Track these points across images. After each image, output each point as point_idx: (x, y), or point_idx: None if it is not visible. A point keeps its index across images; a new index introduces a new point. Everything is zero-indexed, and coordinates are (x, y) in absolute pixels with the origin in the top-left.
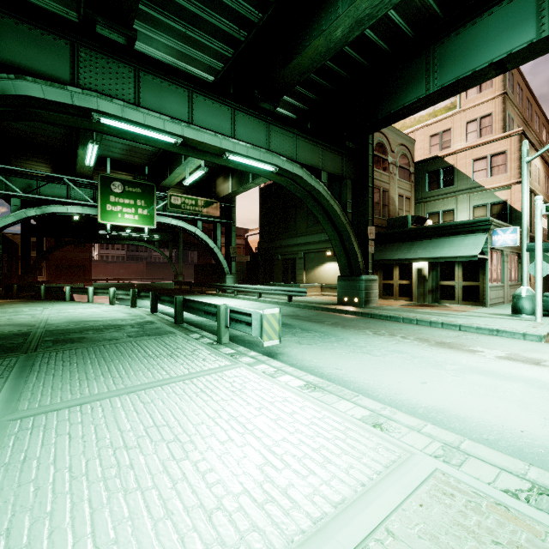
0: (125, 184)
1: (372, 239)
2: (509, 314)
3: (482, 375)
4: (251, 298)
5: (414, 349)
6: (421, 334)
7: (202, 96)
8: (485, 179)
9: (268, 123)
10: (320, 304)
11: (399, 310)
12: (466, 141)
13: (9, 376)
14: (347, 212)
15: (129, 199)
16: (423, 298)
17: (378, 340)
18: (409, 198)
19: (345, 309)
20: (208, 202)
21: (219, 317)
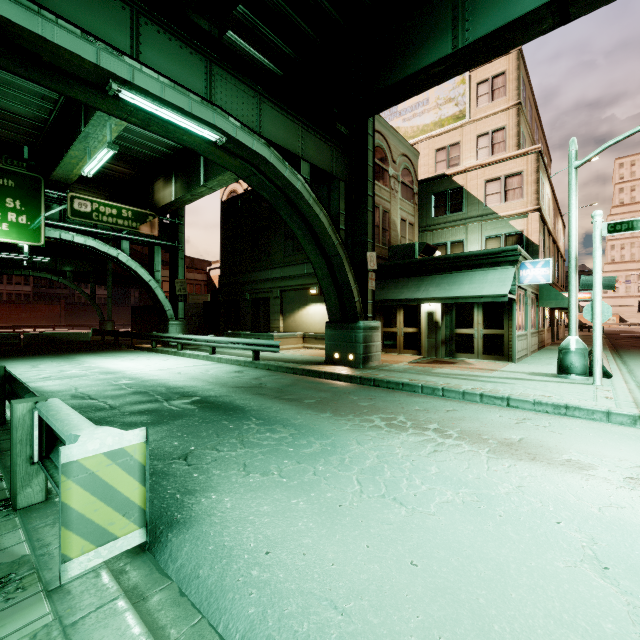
0: None
1: (373, 270)
2: (550, 373)
3: None
4: (201, 355)
5: (476, 470)
6: (464, 422)
7: None
8: (499, 205)
9: (210, 60)
10: (300, 363)
11: (411, 372)
12: (476, 159)
13: None
14: (339, 228)
15: None
16: (435, 352)
17: (400, 443)
18: (413, 224)
19: (336, 371)
20: (138, 213)
21: (11, 437)
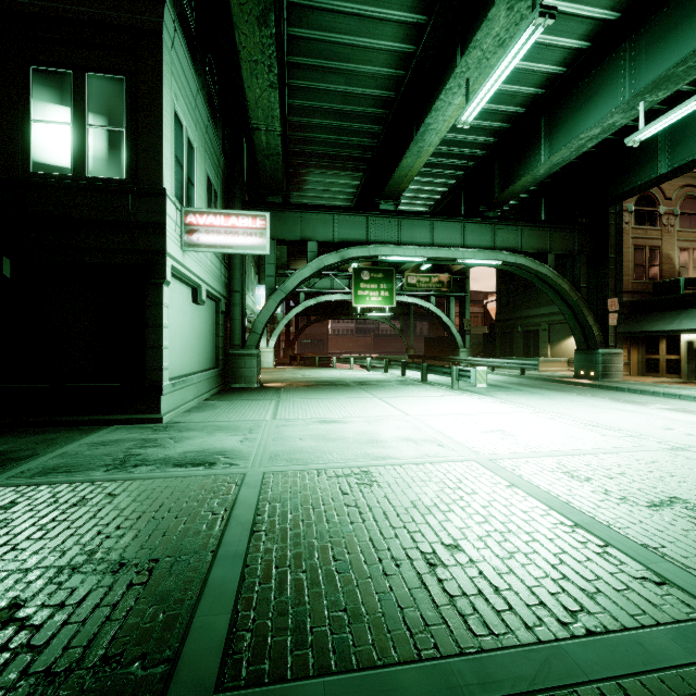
0: (371, 271)
1: (615, 312)
2: None
3: (618, 410)
4: None
5: (595, 401)
6: (622, 397)
7: (439, 221)
8: None
9: (493, 224)
10: (554, 377)
11: (636, 384)
12: None
13: (361, 391)
14: (580, 287)
15: (374, 284)
16: (694, 376)
17: (574, 397)
18: None
19: (575, 381)
20: (441, 277)
21: (452, 374)
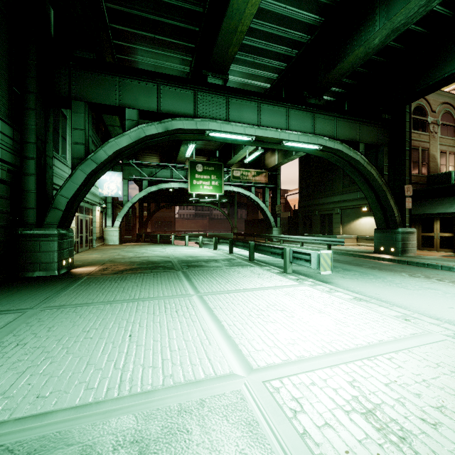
0: (204, 165)
1: (409, 196)
2: None
3: None
4: (295, 246)
5: (448, 288)
6: None
7: (266, 104)
8: None
9: (314, 112)
10: (357, 252)
11: (438, 260)
12: None
13: (182, 279)
14: (383, 174)
15: (207, 175)
16: None
17: (413, 280)
18: (453, 153)
19: (381, 256)
20: (259, 172)
21: (285, 256)
